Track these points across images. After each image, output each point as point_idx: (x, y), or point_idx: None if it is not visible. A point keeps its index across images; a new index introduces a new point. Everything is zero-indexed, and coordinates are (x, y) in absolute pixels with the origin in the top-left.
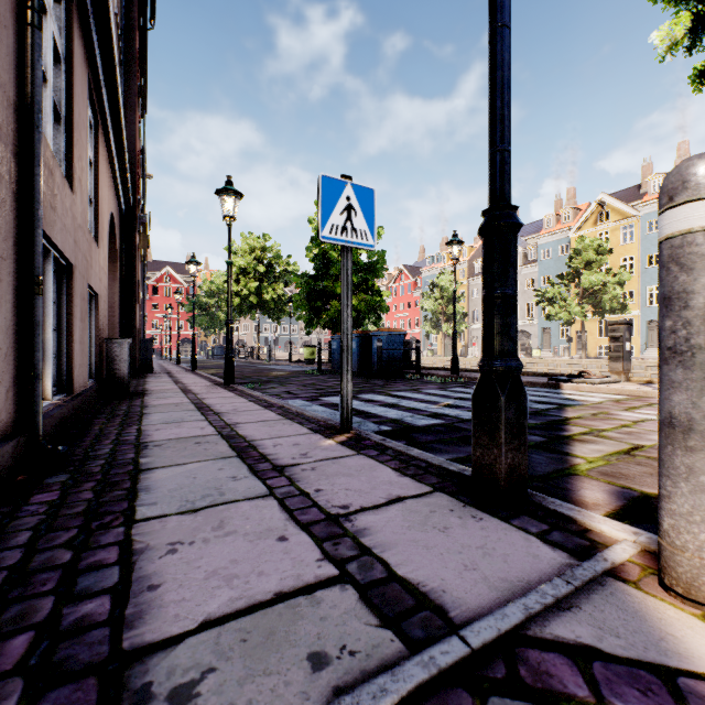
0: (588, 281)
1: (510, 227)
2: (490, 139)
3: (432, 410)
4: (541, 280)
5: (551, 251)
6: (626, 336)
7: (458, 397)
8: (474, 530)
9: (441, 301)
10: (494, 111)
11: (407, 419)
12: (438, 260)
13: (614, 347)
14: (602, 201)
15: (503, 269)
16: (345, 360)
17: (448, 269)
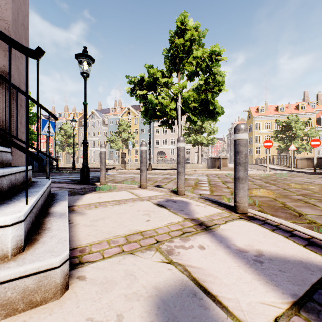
0: (124, 136)
1: (86, 144)
2: (84, 129)
3: (68, 178)
4: (109, 132)
5: (113, 122)
6: (125, 157)
7: (76, 175)
8: (81, 185)
9: (65, 136)
10: (84, 126)
11: (61, 180)
12: (63, 116)
13: (122, 160)
14: (129, 107)
15: (86, 150)
16: (48, 164)
17: (69, 121)
